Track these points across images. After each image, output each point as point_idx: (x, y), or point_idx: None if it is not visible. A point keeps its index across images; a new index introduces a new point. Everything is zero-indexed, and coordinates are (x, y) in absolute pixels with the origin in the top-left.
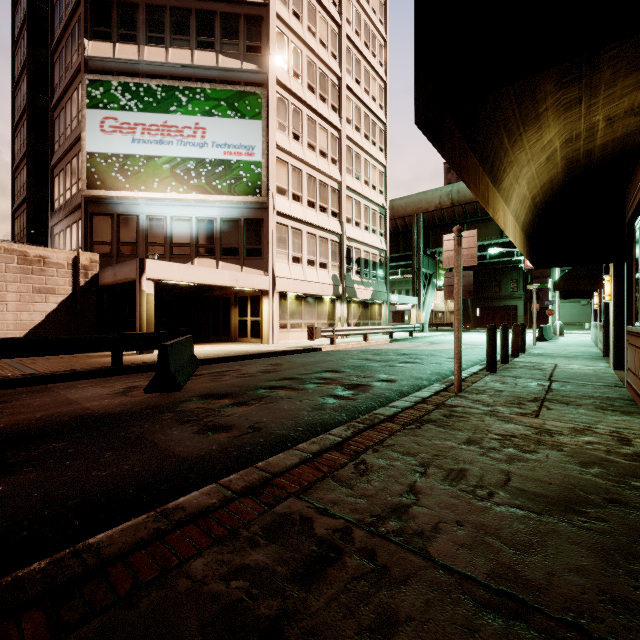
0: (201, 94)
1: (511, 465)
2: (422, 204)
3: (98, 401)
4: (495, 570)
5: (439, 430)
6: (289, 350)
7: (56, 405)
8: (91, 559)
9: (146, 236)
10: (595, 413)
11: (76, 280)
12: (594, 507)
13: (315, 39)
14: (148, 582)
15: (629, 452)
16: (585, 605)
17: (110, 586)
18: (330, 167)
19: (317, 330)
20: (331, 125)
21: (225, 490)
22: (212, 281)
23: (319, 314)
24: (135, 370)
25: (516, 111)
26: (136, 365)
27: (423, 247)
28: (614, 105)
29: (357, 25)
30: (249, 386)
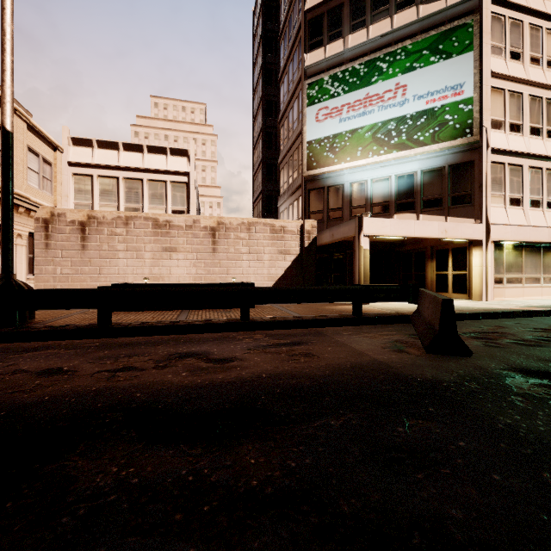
0: (401, 53)
1: None
2: None
3: (385, 356)
4: None
5: None
6: (529, 310)
7: (349, 354)
8: None
9: (349, 201)
10: None
11: (302, 243)
12: None
13: None
14: None
15: None
16: None
17: None
18: None
19: None
20: None
21: None
22: (420, 234)
23: (546, 266)
24: (372, 320)
25: None
26: (373, 316)
27: None
28: None
29: None
30: None
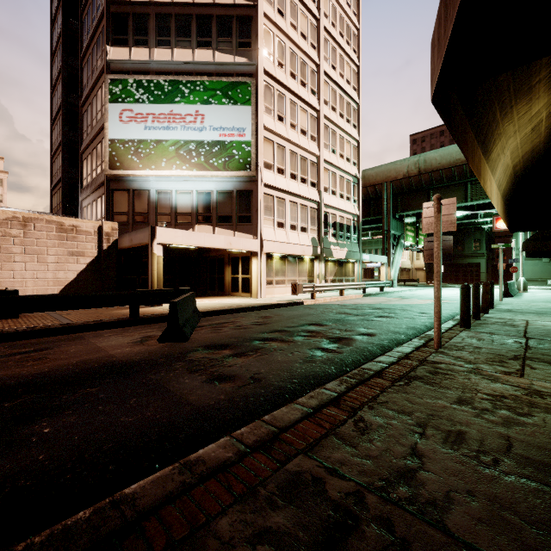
0: (200, 86)
1: (509, 429)
2: (391, 173)
3: (121, 349)
4: None
5: (428, 388)
6: (275, 304)
7: (88, 352)
8: (128, 511)
9: (156, 207)
10: None
11: (100, 245)
12: None
13: (297, 32)
14: (180, 540)
15: None
16: None
17: (147, 542)
18: (310, 143)
19: (299, 286)
20: (310, 107)
21: (238, 444)
22: (210, 244)
23: (300, 272)
24: (148, 321)
25: (511, 85)
26: (149, 317)
27: (392, 211)
28: None
29: (333, 18)
30: (245, 337)
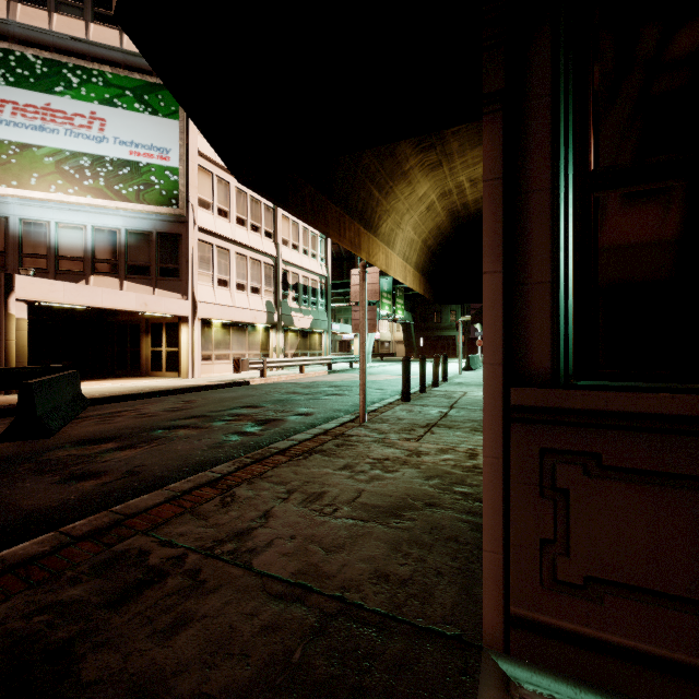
0: (99, 77)
1: (369, 484)
2: None
3: None
4: (302, 569)
5: (324, 459)
6: (210, 385)
7: None
8: None
9: (19, 244)
10: (467, 434)
11: None
12: (413, 511)
13: None
14: None
15: (470, 465)
16: (357, 582)
17: None
18: None
19: (244, 362)
20: None
21: (63, 537)
22: (112, 304)
23: (251, 344)
24: None
25: (380, 168)
26: None
27: None
28: (471, 170)
29: None
30: (145, 427)
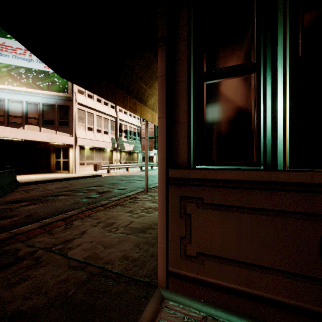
0: None
1: (137, 218)
2: None
3: None
4: (90, 255)
5: (121, 208)
6: (82, 176)
7: None
8: None
9: None
10: None
11: None
12: (152, 229)
13: None
14: None
15: None
16: (113, 261)
17: None
18: None
19: (99, 166)
20: None
21: None
22: (35, 138)
23: (104, 157)
24: None
25: (144, 74)
26: None
27: None
28: None
29: None
30: (44, 195)
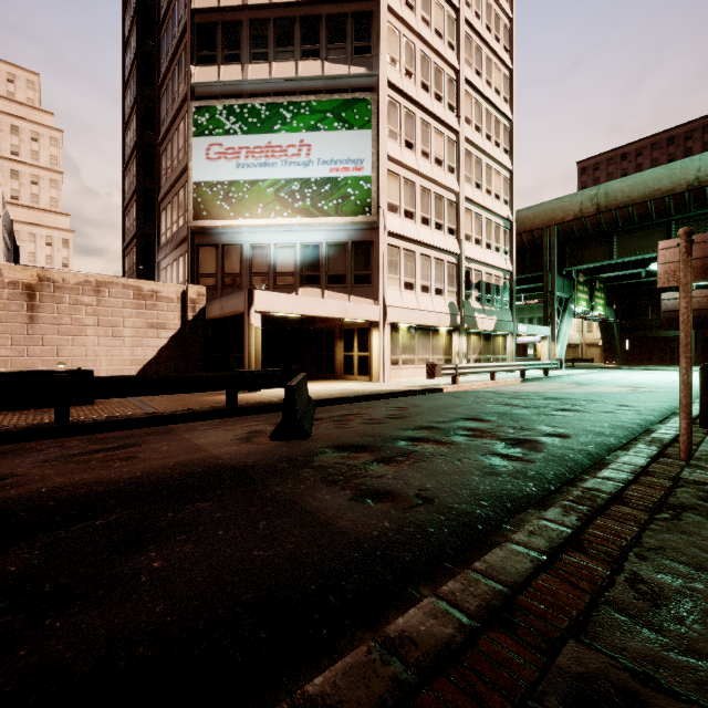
0: (306, 108)
1: None
2: (556, 213)
3: (225, 448)
4: None
5: None
6: (407, 390)
7: (185, 451)
8: None
9: (250, 266)
10: None
11: (184, 314)
12: None
13: (429, 29)
14: None
15: None
16: None
17: None
18: (446, 176)
19: (438, 367)
20: (448, 127)
21: (455, 611)
22: (320, 312)
23: (434, 348)
24: (249, 411)
25: None
26: (250, 405)
27: (557, 266)
28: None
29: (477, 6)
30: (383, 436)
